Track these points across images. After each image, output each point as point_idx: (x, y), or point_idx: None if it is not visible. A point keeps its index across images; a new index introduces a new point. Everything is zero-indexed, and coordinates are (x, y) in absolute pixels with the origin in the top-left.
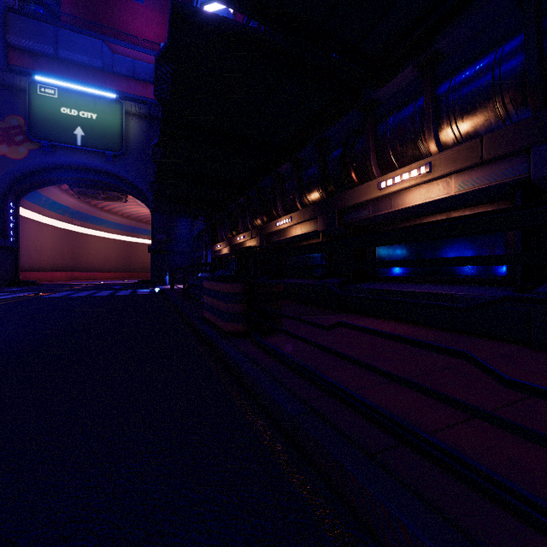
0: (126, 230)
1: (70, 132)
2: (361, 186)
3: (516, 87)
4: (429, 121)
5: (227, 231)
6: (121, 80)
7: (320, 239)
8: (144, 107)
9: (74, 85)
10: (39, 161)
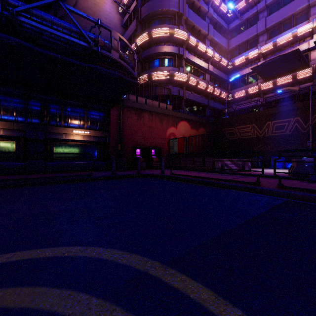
0: None
1: None
2: None
3: (21, 113)
4: None
5: None
6: None
7: None
8: None
9: None
10: None
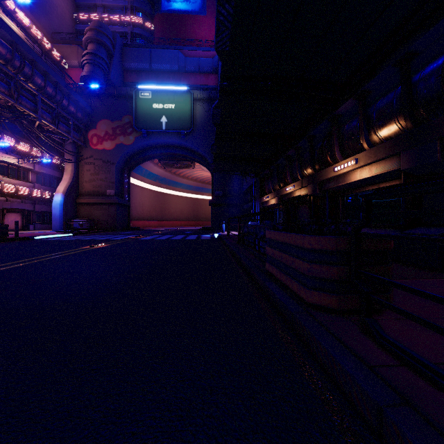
0: (194, 190)
1: (158, 120)
2: None
3: None
4: None
5: (274, 183)
6: (191, 76)
7: (396, 181)
8: (206, 92)
9: (161, 86)
10: (141, 144)
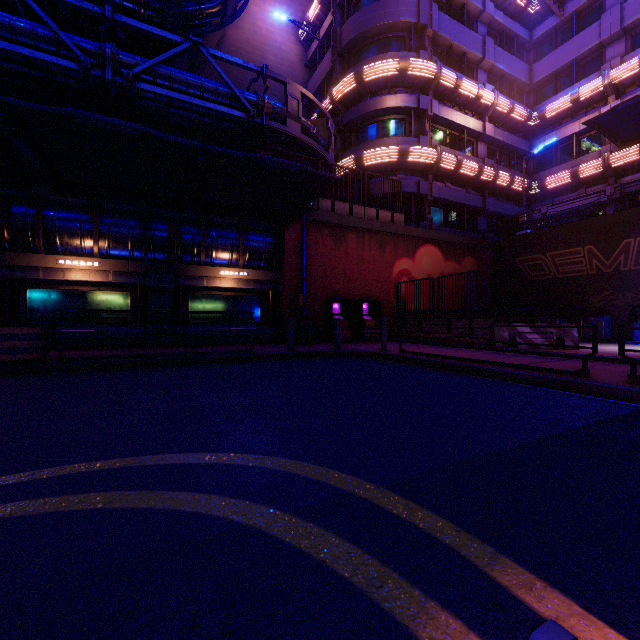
0: None
1: None
2: (34, 255)
3: (138, 244)
4: (96, 237)
5: None
6: None
7: None
8: None
9: None
10: None
